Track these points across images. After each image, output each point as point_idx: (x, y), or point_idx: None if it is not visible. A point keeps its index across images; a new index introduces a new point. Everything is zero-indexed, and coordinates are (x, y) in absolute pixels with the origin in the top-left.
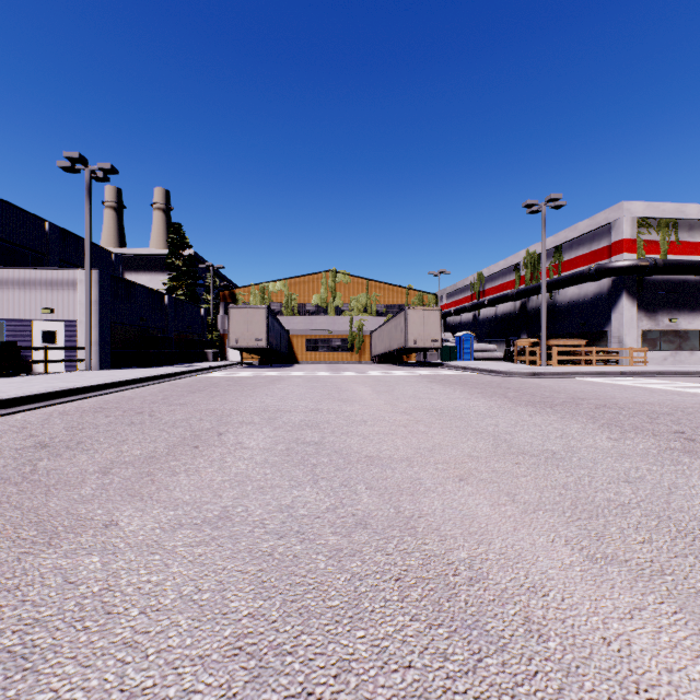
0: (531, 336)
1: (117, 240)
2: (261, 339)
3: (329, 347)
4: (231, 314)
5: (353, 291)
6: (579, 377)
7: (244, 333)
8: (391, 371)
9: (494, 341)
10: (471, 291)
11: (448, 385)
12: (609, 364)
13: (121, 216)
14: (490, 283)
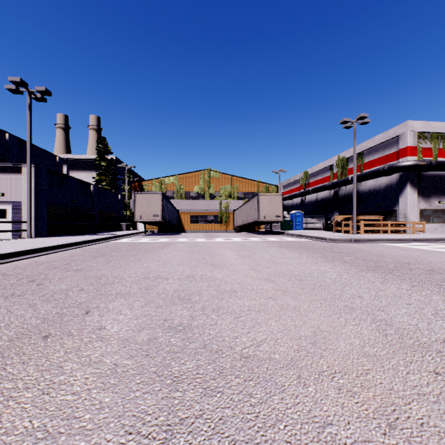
0: (341, 213)
1: (65, 149)
2: (158, 215)
3: (206, 220)
4: (136, 198)
5: (222, 183)
6: (384, 243)
7: (146, 211)
8: (248, 237)
9: (316, 217)
10: (300, 184)
11: (294, 250)
12: (399, 233)
13: (68, 133)
14: (313, 178)
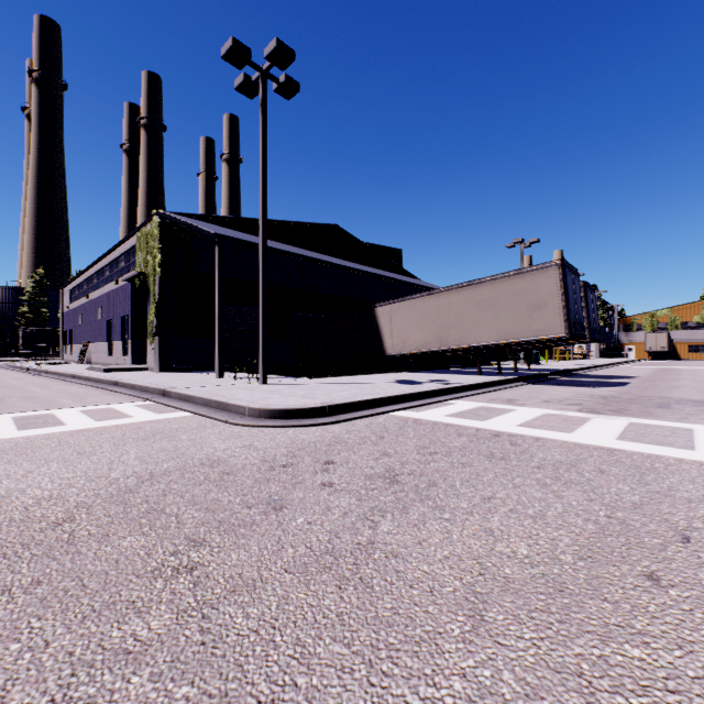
0: None
1: None
2: (664, 347)
3: None
4: (646, 336)
5: None
6: None
7: (654, 344)
8: None
9: None
10: None
11: None
12: None
13: None
14: None
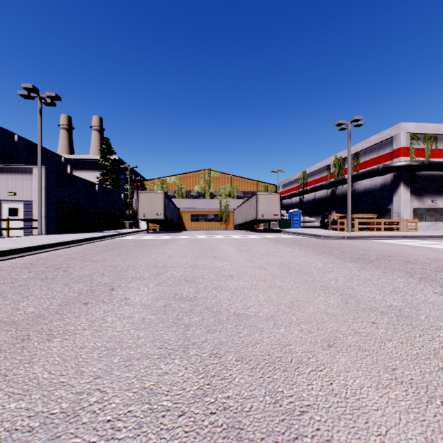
0: (338, 212)
1: (68, 149)
2: (160, 214)
3: (206, 219)
4: (140, 197)
5: (222, 183)
6: (376, 239)
7: (149, 209)
8: (247, 235)
9: (314, 215)
10: (298, 183)
11: (289, 245)
12: (392, 230)
13: (71, 134)
14: (311, 178)
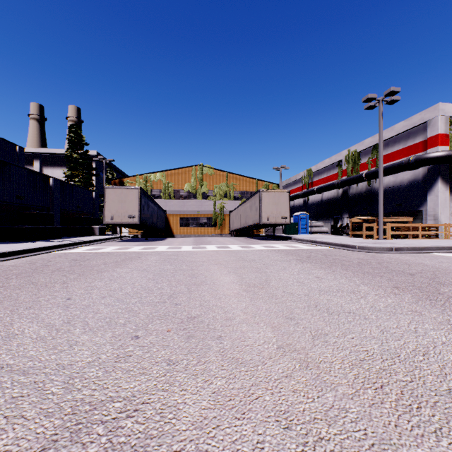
0: (351, 215)
1: (39, 143)
2: (134, 216)
3: (198, 223)
4: (106, 194)
5: (216, 181)
6: (436, 252)
7: (118, 210)
8: (249, 244)
9: (321, 219)
10: (302, 183)
11: (328, 268)
12: (430, 238)
13: (43, 125)
14: (317, 177)
